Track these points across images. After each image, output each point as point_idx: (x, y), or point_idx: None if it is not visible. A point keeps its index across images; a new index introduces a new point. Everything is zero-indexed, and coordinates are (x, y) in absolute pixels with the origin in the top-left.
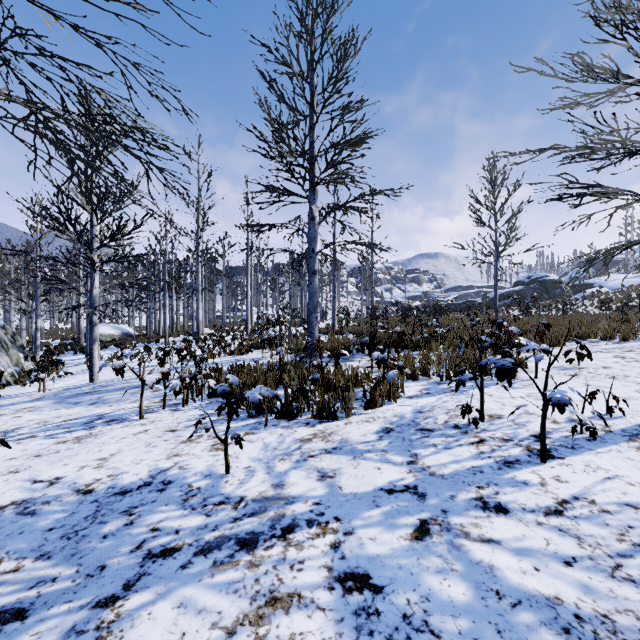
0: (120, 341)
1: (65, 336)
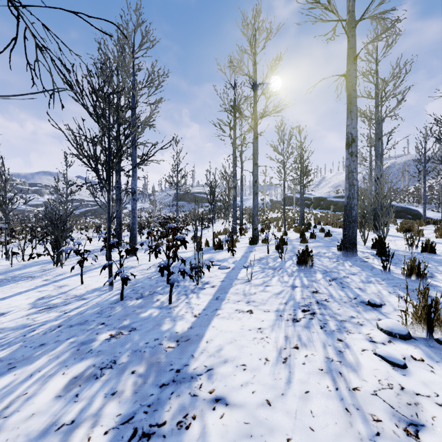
0: None
1: None
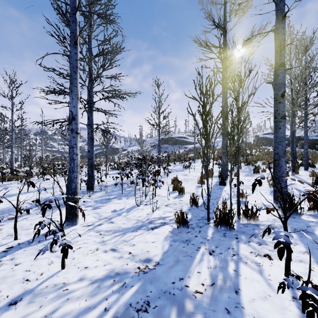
0: None
1: None
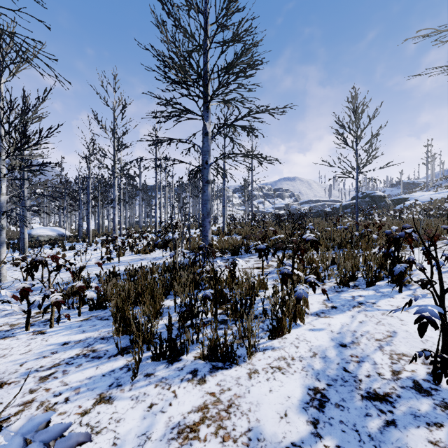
0: (54, 241)
1: (12, 237)
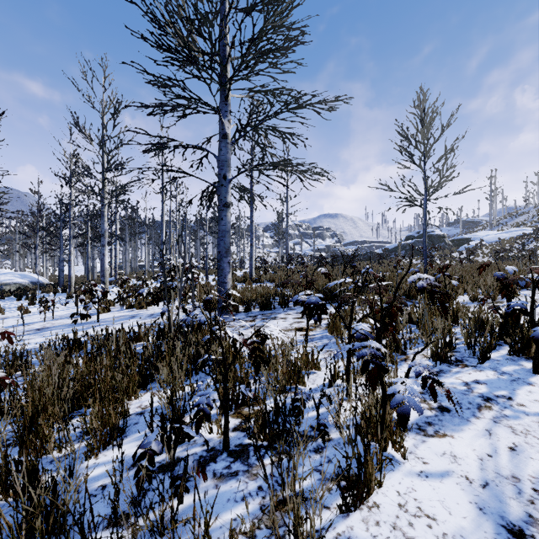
0: (22, 291)
1: None
